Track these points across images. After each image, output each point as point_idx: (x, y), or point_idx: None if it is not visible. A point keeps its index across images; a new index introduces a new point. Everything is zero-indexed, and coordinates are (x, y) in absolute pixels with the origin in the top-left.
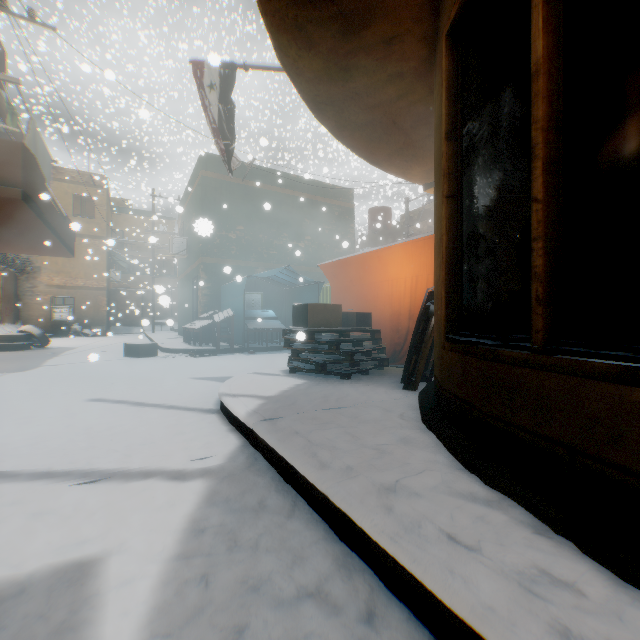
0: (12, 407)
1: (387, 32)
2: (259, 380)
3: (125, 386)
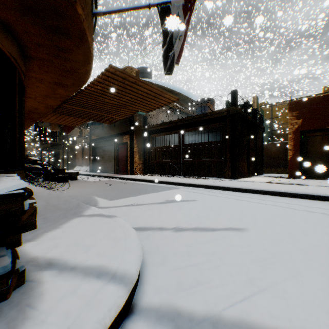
0: (254, 217)
1: (7, 3)
2: (92, 238)
3: (300, 255)
